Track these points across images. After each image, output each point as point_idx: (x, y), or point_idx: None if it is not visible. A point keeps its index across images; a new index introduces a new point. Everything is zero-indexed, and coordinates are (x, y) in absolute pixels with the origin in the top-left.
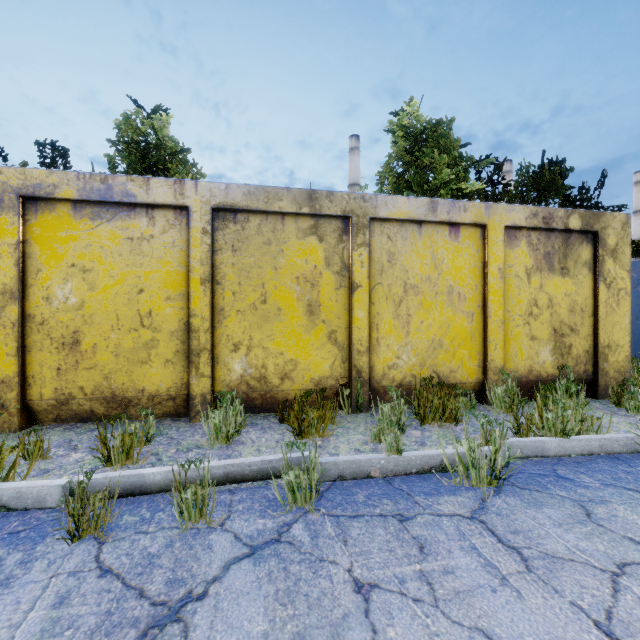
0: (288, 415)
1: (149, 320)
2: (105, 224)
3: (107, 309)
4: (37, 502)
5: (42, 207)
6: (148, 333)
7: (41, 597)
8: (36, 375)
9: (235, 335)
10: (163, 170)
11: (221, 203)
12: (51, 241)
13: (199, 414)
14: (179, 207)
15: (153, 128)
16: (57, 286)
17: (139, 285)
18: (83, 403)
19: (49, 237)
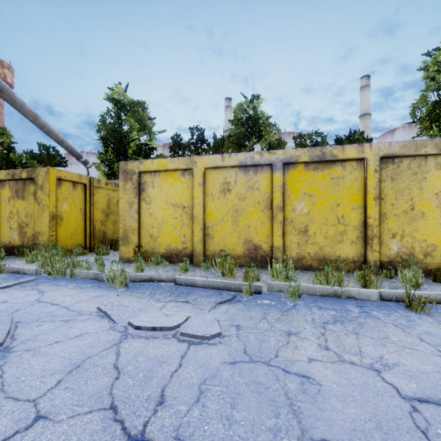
0: (439, 277)
1: (342, 220)
2: (320, 172)
3: (321, 214)
4: (367, 297)
5: (291, 167)
6: (342, 227)
7: (440, 327)
8: (288, 246)
9: (393, 229)
10: (258, 132)
11: (385, 154)
12: (295, 182)
13: (372, 272)
14: (359, 159)
15: (253, 108)
16: (297, 204)
17: (337, 202)
18: (308, 261)
19: (294, 181)
